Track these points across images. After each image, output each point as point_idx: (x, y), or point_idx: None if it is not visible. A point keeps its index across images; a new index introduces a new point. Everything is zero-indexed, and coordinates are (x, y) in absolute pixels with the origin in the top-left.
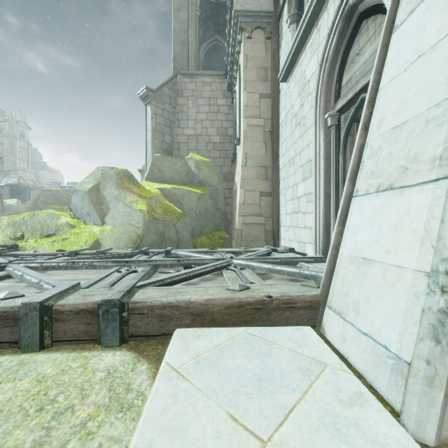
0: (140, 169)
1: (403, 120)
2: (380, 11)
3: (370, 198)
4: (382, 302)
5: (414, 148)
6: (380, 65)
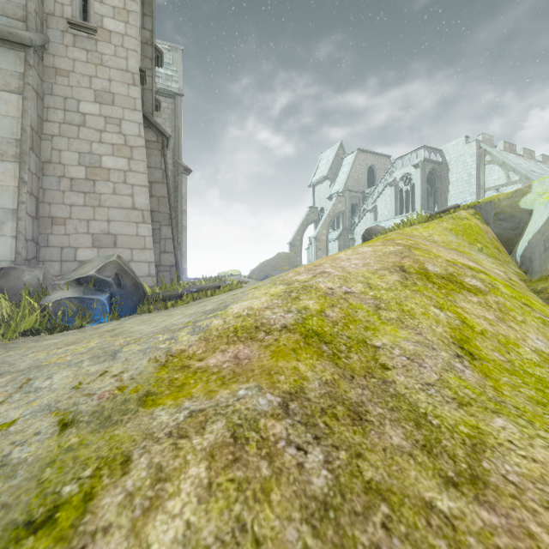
0: (315, 236)
1: None
2: None
3: None
4: None
5: None
6: None
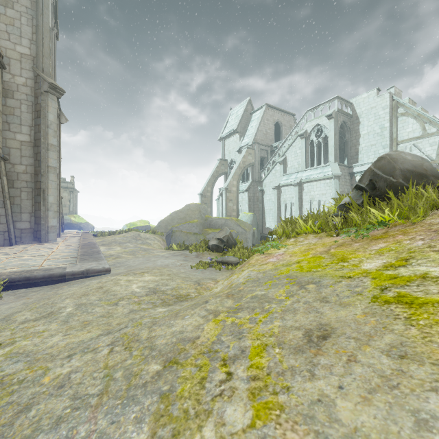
0: (226, 187)
1: None
2: None
3: None
4: None
5: None
6: None
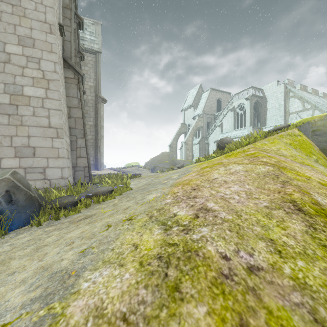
0: (185, 142)
1: None
2: None
3: None
4: None
5: None
6: None
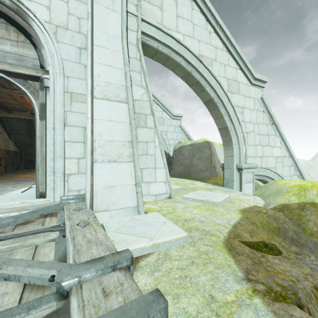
0: None
1: (113, 139)
2: (25, 34)
3: (106, 164)
4: (124, 196)
5: (120, 151)
6: (93, 108)
